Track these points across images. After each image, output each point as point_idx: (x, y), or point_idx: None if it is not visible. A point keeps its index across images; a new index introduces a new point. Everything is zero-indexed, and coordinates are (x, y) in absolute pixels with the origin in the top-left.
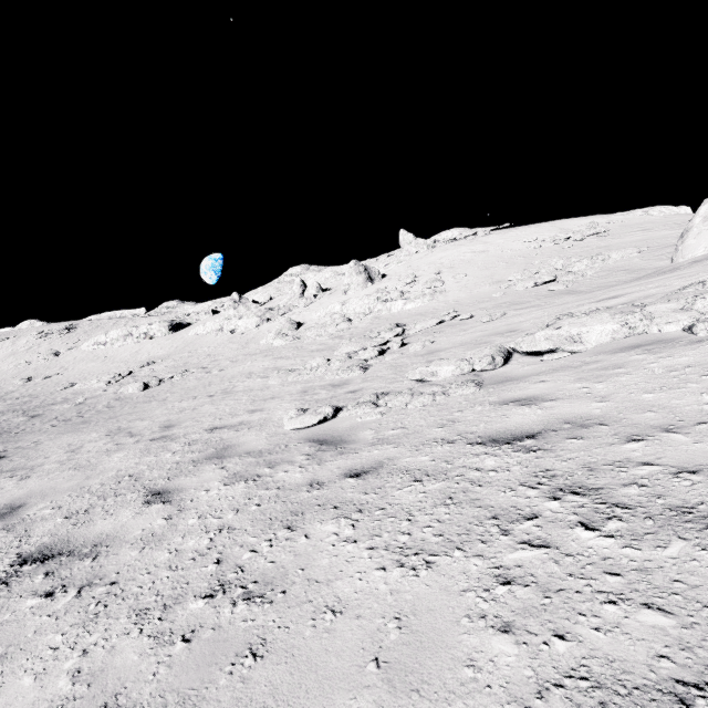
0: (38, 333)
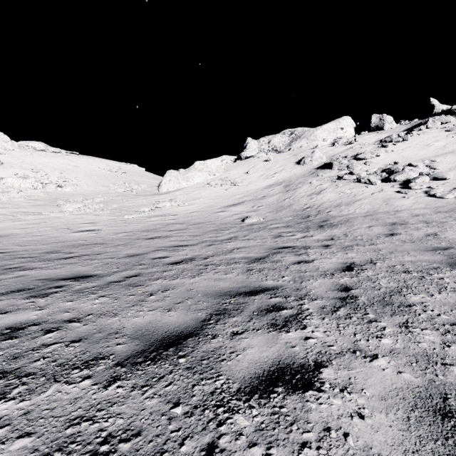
0: None
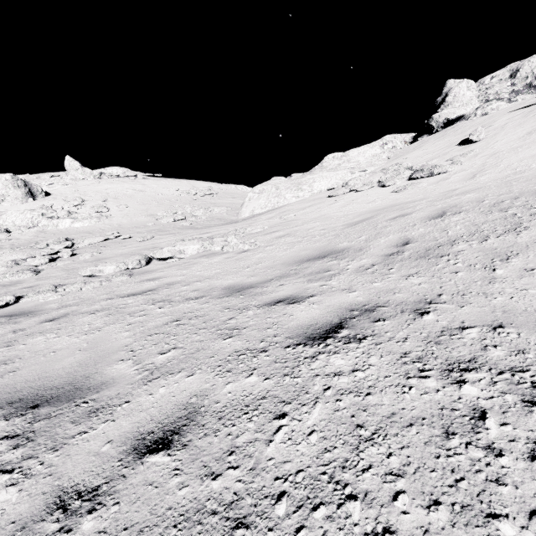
0: None
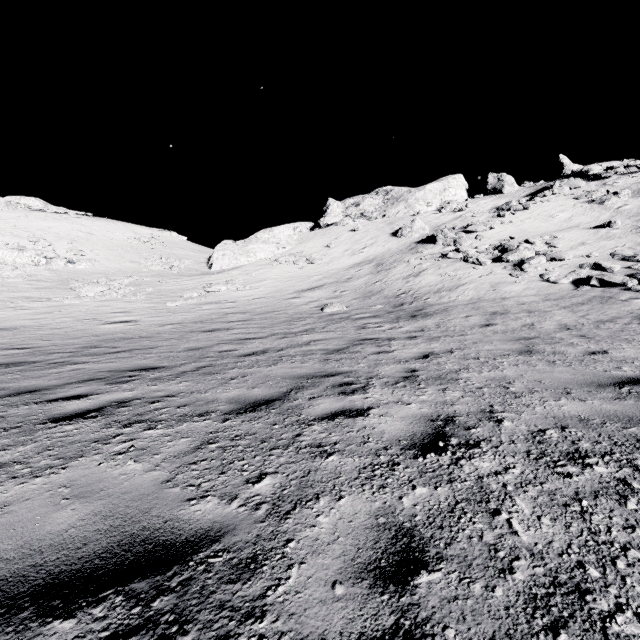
0: None
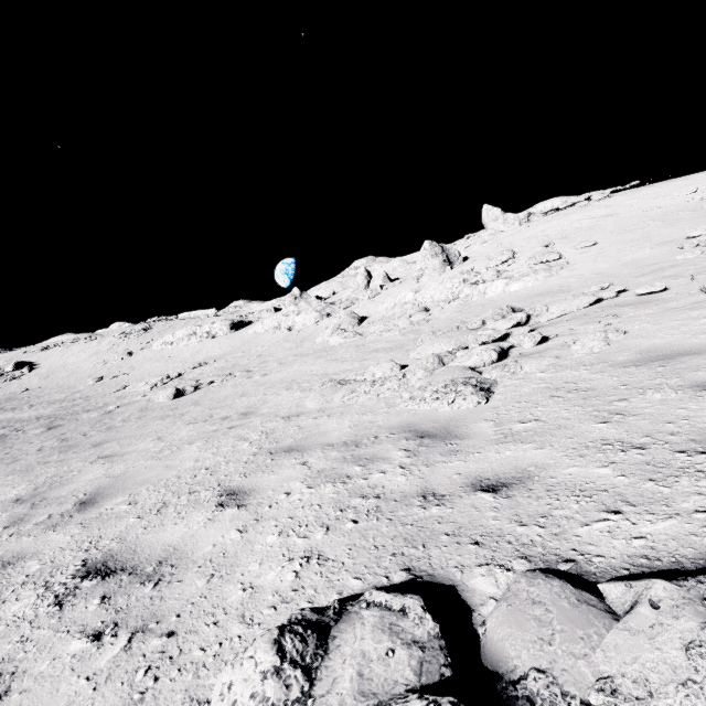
0: (119, 334)
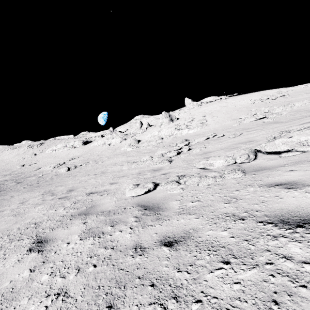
0: (28, 146)
